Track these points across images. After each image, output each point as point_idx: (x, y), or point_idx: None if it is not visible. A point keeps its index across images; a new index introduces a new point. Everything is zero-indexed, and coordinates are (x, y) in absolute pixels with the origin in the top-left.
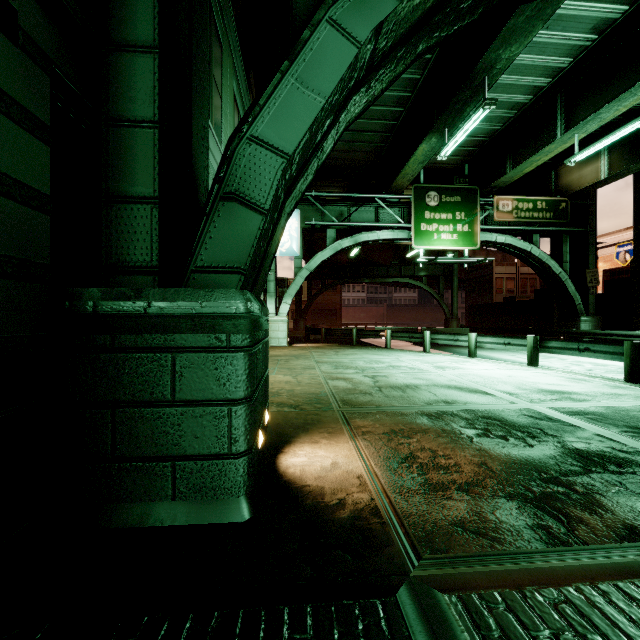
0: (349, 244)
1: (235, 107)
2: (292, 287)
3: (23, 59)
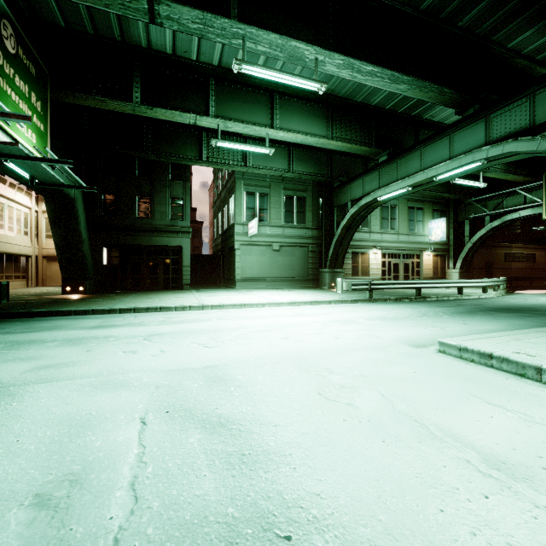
0: (497, 224)
1: (384, 207)
2: (462, 253)
3: (316, 253)
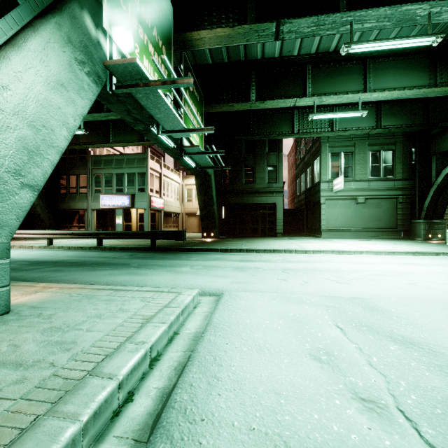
0: None
1: None
2: None
3: (407, 203)
